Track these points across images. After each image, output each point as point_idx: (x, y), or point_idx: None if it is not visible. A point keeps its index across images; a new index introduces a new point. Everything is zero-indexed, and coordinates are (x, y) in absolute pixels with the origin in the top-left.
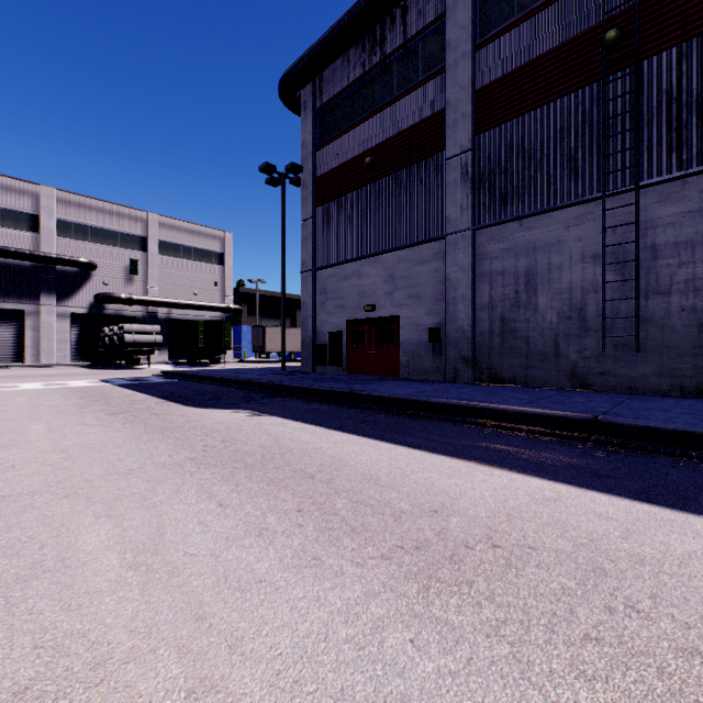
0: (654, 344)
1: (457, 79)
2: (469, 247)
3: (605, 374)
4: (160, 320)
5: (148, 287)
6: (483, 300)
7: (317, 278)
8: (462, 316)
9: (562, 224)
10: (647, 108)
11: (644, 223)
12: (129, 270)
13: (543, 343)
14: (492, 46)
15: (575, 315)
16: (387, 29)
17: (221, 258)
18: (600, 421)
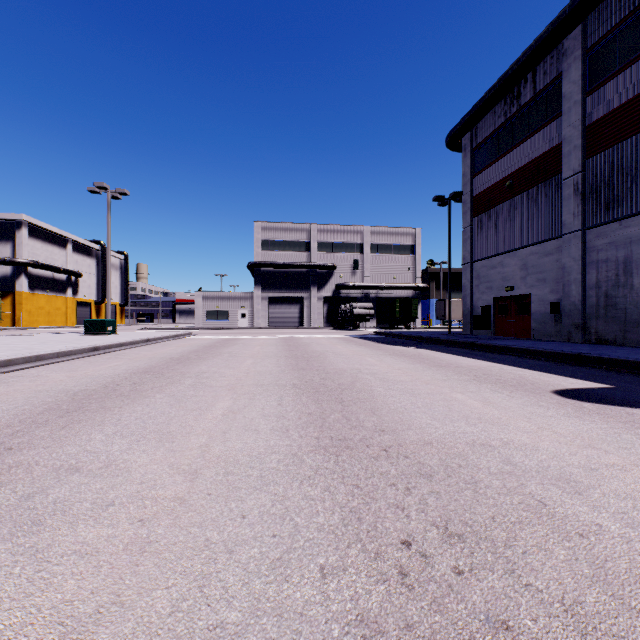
0: None
1: (570, 121)
2: (579, 243)
3: None
4: (371, 298)
5: (364, 276)
6: (591, 281)
7: (473, 268)
8: (574, 294)
9: None
10: None
11: None
12: (353, 267)
13: (636, 313)
14: (598, 93)
15: None
16: (521, 87)
17: (412, 249)
18: (580, 355)
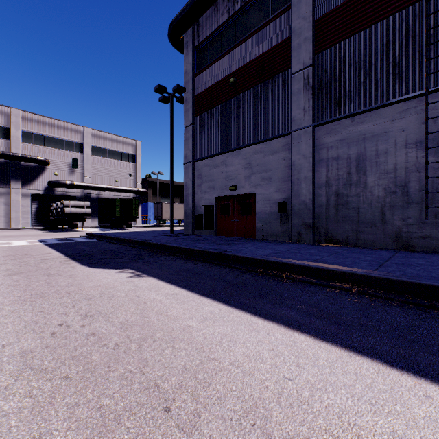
0: None
1: (300, 12)
2: (310, 140)
3: (427, 237)
4: (93, 198)
5: (85, 176)
6: (321, 180)
7: (196, 167)
8: (305, 193)
9: (388, 118)
10: None
11: None
12: (71, 165)
13: (371, 212)
14: None
15: (399, 190)
16: None
17: (133, 158)
18: None
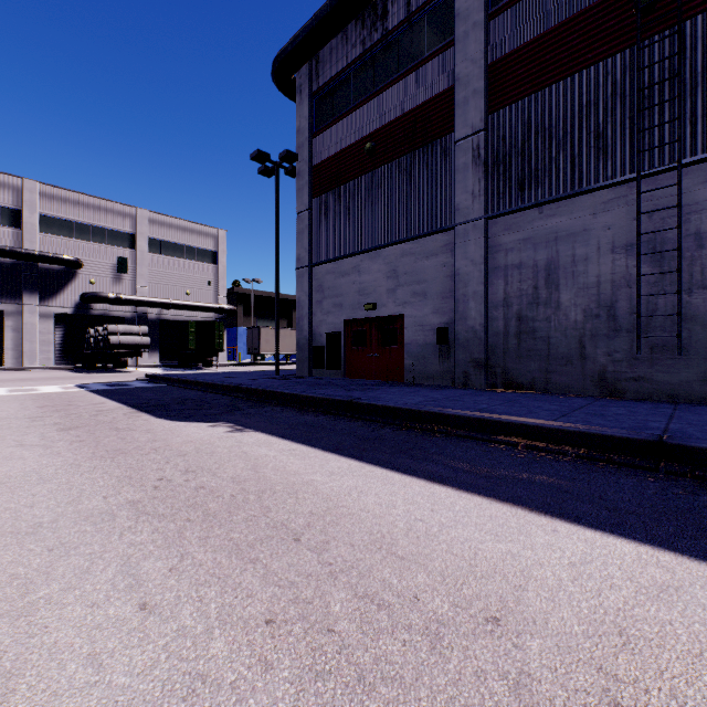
0: (698, 345)
1: (468, 52)
2: (481, 238)
3: (640, 379)
4: (151, 320)
5: (138, 286)
6: (497, 297)
7: (314, 275)
8: (474, 315)
9: (589, 210)
10: (690, 74)
11: (686, 207)
12: (117, 269)
13: (566, 344)
14: (507, 14)
15: (603, 313)
16: (389, 2)
17: (214, 257)
18: (668, 443)
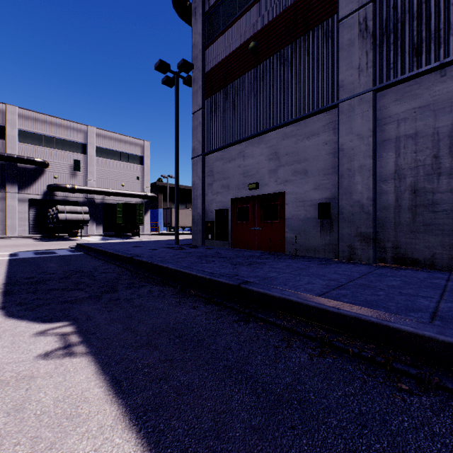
0: None
1: None
2: (369, 111)
3: None
4: (97, 204)
5: (88, 180)
6: (387, 169)
7: (206, 162)
8: (360, 189)
9: None
10: None
11: None
12: (73, 168)
13: None
14: None
15: None
16: None
17: (141, 160)
18: None
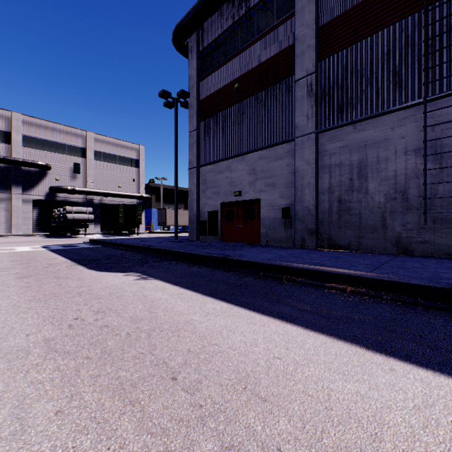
0: None
1: (304, 20)
2: (313, 146)
3: (425, 242)
4: (95, 204)
5: (87, 182)
6: (324, 186)
7: (200, 173)
8: (308, 199)
9: (389, 126)
10: None
11: None
12: (73, 170)
13: (372, 218)
14: None
15: (399, 196)
16: None
17: (137, 163)
18: None
